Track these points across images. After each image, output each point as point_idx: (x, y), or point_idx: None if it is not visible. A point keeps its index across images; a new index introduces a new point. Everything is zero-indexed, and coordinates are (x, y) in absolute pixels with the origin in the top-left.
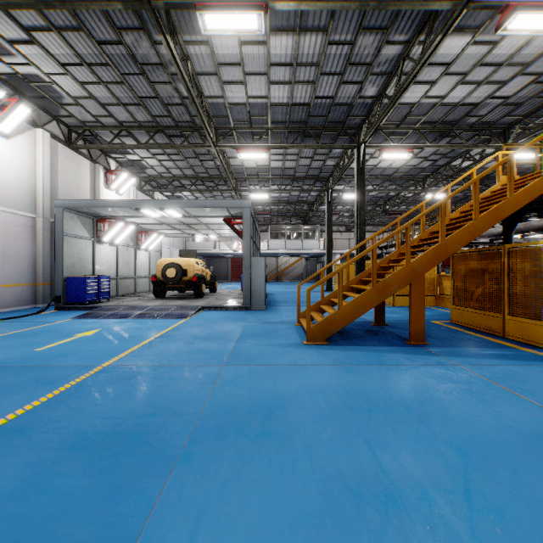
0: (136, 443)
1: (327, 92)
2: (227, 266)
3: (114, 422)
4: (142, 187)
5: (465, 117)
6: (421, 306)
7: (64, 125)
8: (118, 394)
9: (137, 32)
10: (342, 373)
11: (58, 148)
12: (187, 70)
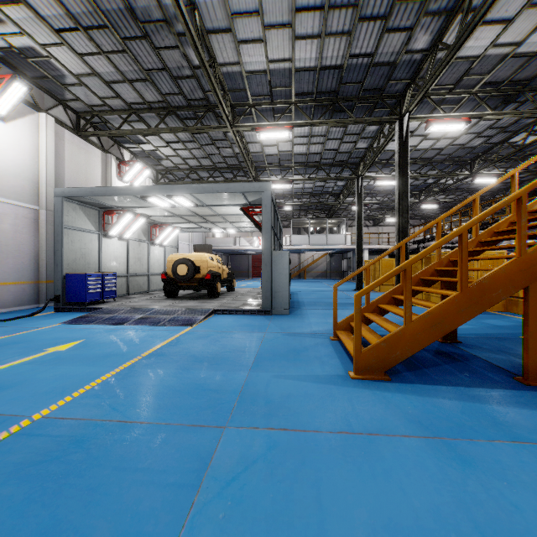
0: None
1: (366, 48)
2: (248, 263)
3: None
4: (159, 181)
5: None
6: None
7: (71, 111)
8: None
9: None
10: (448, 467)
11: (64, 136)
12: (195, 25)
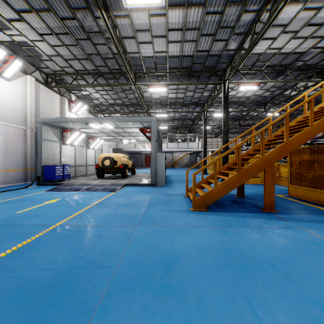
0: (65, 294)
1: (205, 48)
2: (142, 159)
3: (53, 273)
4: (91, 111)
5: (294, 62)
6: (272, 185)
7: (43, 73)
8: (61, 248)
9: (85, 11)
10: (219, 234)
11: (40, 87)
12: (116, 35)
